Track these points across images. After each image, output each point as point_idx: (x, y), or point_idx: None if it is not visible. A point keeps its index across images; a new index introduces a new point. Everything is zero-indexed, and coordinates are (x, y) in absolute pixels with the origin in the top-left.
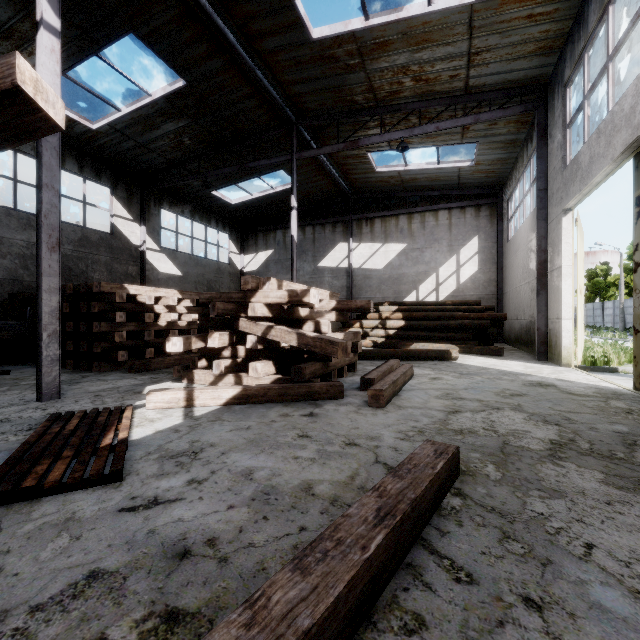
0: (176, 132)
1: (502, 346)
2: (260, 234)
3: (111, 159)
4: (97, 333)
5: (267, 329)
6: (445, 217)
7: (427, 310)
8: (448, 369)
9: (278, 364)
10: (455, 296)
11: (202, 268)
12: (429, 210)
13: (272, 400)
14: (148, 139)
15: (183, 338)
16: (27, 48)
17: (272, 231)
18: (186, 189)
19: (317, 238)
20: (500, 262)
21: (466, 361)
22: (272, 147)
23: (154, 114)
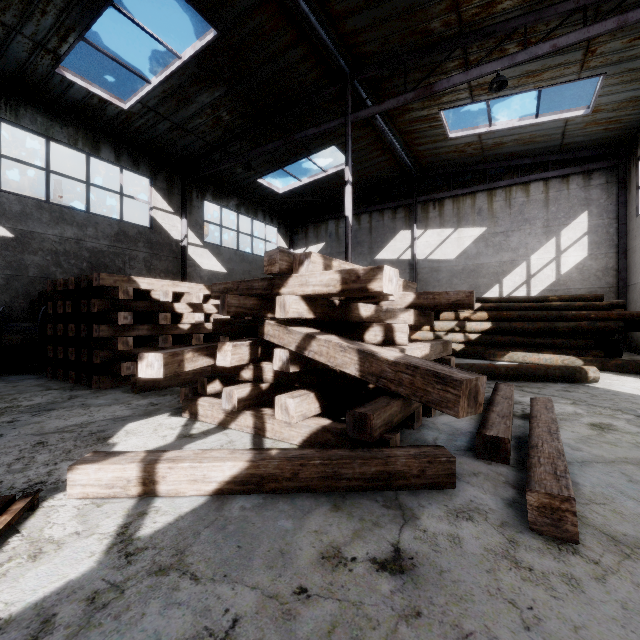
0: (213, 105)
1: (634, 357)
2: (310, 226)
3: (149, 146)
4: (100, 339)
5: (304, 340)
6: (539, 190)
7: (523, 308)
8: (601, 403)
9: (324, 396)
10: (554, 290)
11: (248, 264)
12: (517, 183)
13: (308, 487)
14: (184, 117)
15: (164, 355)
16: (38, 5)
17: (323, 222)
18: (230, 178)
19: (374, 227)
20: (622, 244)
21: (612, 385)
22: (322, 116)
23: (186, 83)
